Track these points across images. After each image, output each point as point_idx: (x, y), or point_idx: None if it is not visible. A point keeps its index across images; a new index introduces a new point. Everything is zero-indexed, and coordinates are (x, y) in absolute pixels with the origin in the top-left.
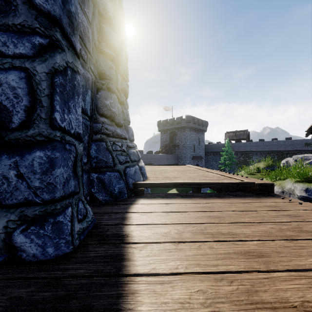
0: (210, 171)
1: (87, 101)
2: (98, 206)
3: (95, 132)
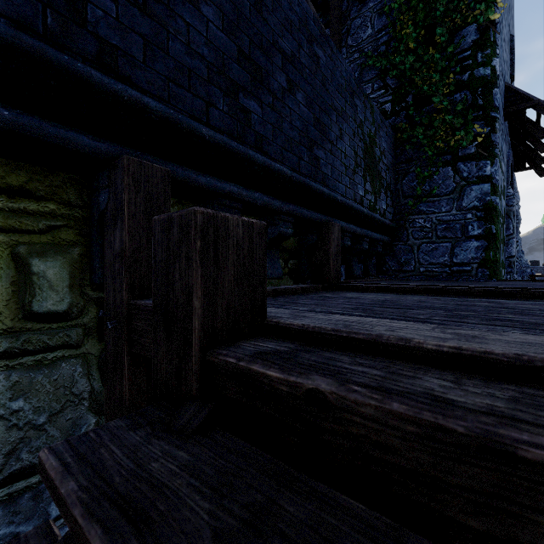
0: None
1: None
2: None
3: None
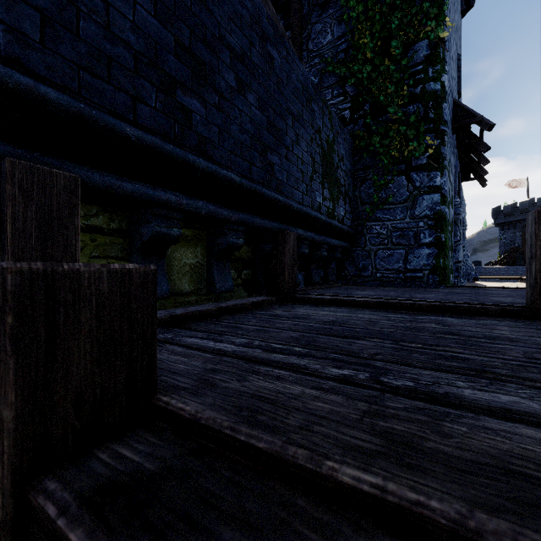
0: None
1: None
2: None
3: None
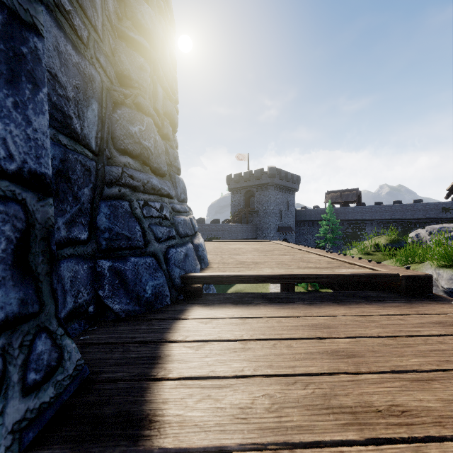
0: (311, 252)
1: (87, 121)
2: (109, 326)
3: (109, 182)
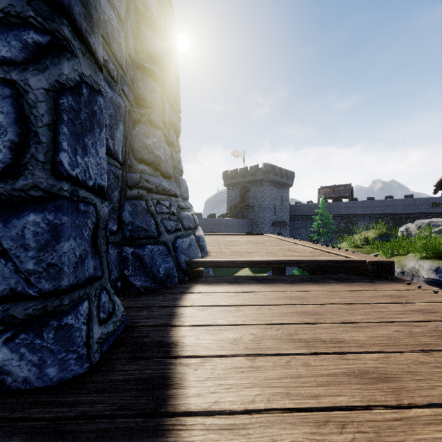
0: (299, 243)
1: (117, 139)
2: (133, 297)
3: (130, 185)
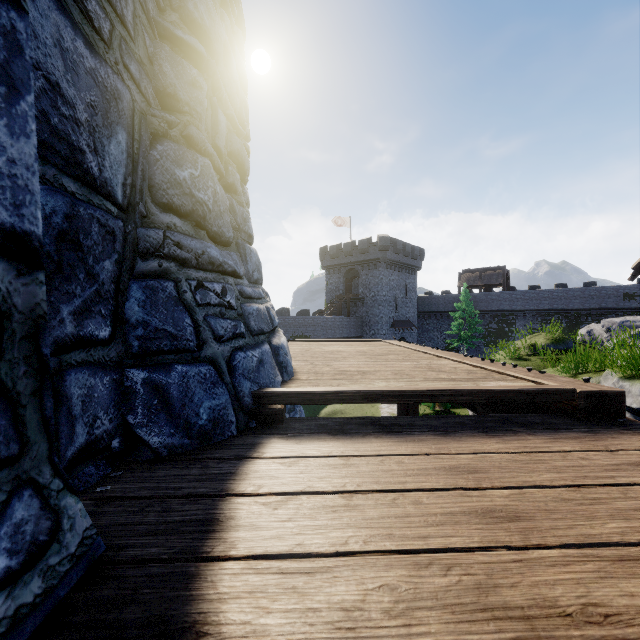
0: (443, 356)
1: (110, 158)
2: (142, 470)
3: (144, 252)
